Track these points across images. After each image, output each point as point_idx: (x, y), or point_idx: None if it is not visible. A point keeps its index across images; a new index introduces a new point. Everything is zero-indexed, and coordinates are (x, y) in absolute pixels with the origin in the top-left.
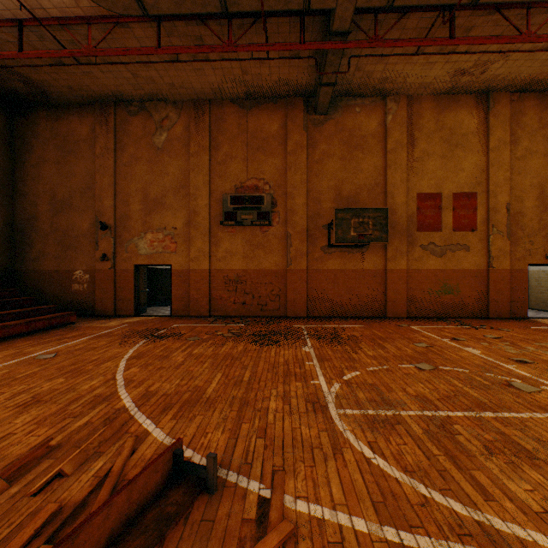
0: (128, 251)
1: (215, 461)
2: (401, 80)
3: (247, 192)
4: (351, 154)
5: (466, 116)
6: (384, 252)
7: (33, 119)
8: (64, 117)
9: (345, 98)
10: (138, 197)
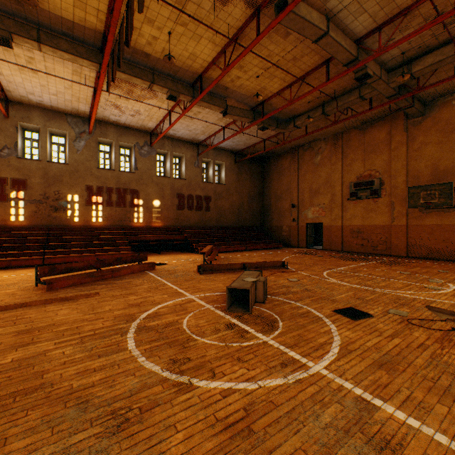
0: (303, 216)
1: (287, 263)
2: None
3: (363, 179)
4: (447, 138)
5: None
6: None
7: (269, 163)
8: (279, 160)
9: (441, 98)
10: (307, 190)
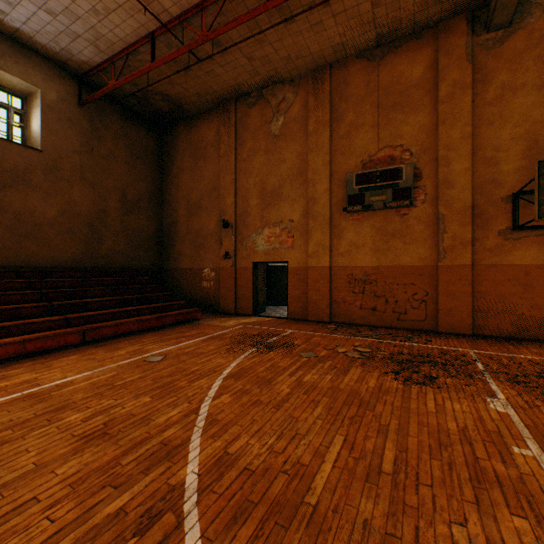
0: (247, 248)
1: None
2: None
3: (377, 166)
4: None
5: None
6: None
7: (175, 134)
8: (196, 126)
9: None
10: (255, 191)
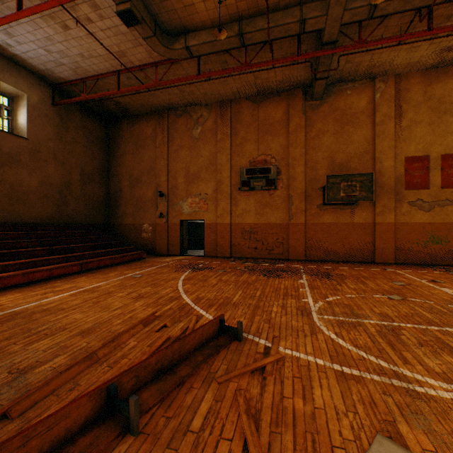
0: (176, 210)
1: (241, 325)
2: (387, 63)
3: (257, 165)
4: (343, 129)
5: None
6: (372, 208)
7: (120, 127)
8: (137, 123)
9: (337, 85)
10: (182, 173)
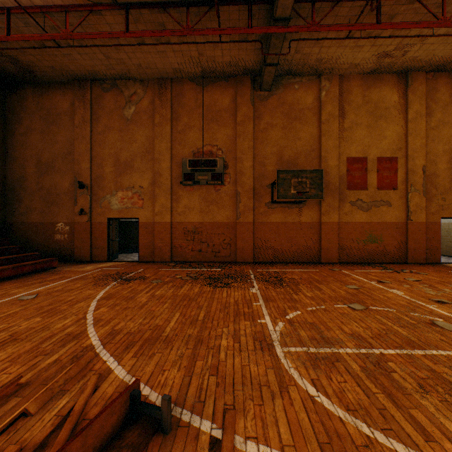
0: (102, 206)
1: (169, 403)
2: (333, 61)
3: (202, 156)
4: (291, 124)
5: (388, 92)
6: (318, 207)
7: (22, 95)
8: (48, 93)
9: (286, 77)
10: (110, 161)
